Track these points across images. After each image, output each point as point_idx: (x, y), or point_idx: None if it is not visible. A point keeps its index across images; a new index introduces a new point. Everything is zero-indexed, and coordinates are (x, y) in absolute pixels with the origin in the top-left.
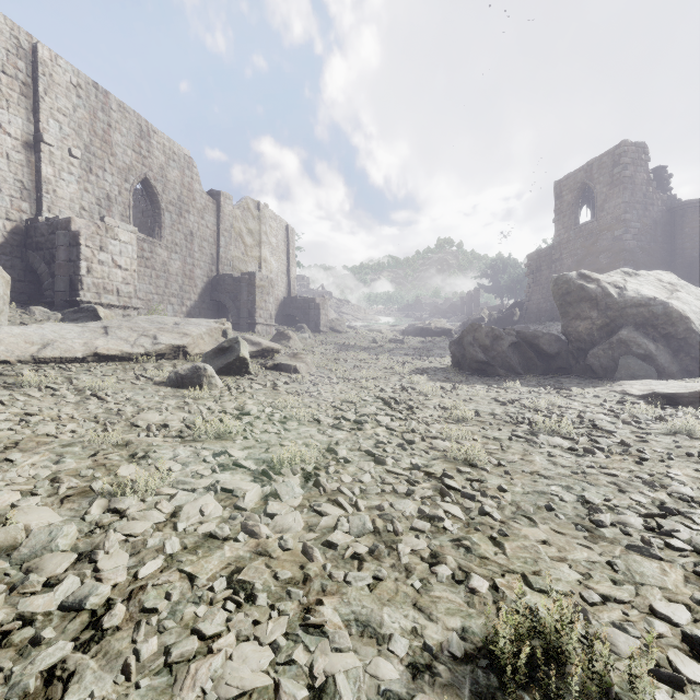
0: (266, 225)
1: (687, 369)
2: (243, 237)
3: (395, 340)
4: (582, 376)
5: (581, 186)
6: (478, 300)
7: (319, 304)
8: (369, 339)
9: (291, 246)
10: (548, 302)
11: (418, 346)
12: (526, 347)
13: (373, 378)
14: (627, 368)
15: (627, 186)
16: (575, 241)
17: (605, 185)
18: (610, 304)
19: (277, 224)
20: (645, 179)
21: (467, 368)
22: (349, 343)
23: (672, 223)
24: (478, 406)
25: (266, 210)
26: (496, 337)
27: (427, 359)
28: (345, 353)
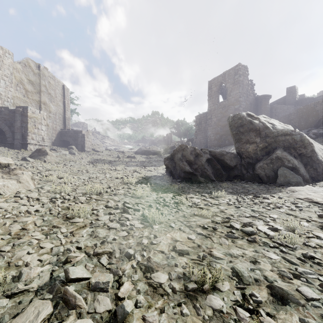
0: (45, 81)
1: (311, 176)
2: (24, 85)
3: (130, 156)
4: (253, 182)
5: (220, 83)
6: (171, 138)
7: (84, 134)
8: (115, 156)
9: (66, 98)
10: (205, 139)
11: (143, 160)
12: (216, 161)
13: (97, 194)
14: (284, 176)
15: (240, 85)
16: (218, 110)
17: (231, 84)
18: (268, 133)
19: (55, 83)
20: (247, 83)
21: (177, 176)
22: (102, 158)
23: (256, 105)
24: (228, 252)
25: (45, 71)
26: (197, 154)
27: (148, 168)
28: (92, 165)
